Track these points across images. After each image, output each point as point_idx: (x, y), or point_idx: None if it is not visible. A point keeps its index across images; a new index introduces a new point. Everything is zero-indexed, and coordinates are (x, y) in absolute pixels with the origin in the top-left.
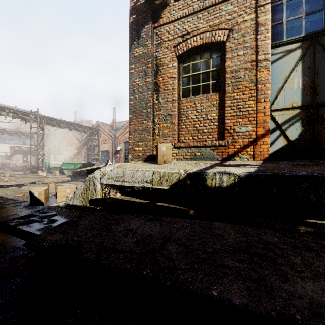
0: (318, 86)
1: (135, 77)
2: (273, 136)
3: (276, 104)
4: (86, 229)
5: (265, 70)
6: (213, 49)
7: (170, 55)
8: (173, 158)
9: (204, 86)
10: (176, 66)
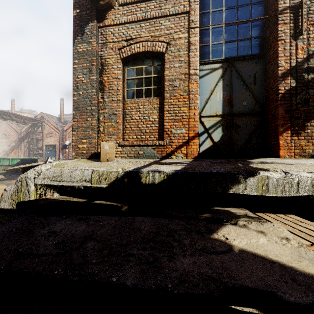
0: (233, 100)
1: (79, 73)
2: (202, 138)
3: (205, 111)
4: (3, 236)
5: (195, 83)
6: (154, 57)
7: (115, 56)
8: (118, 155)
9: (147, 90)
10: (121, 68)
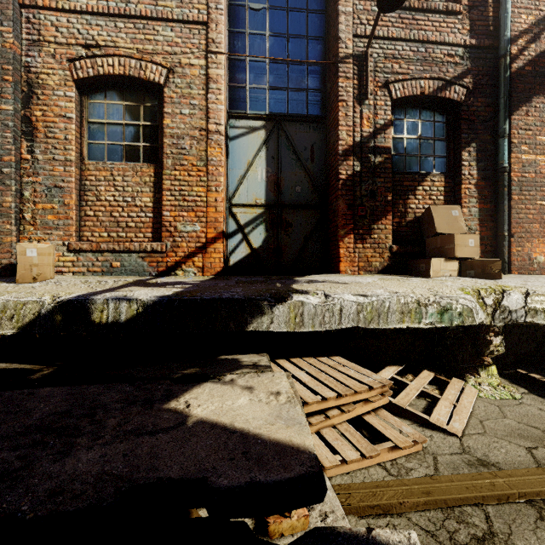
0: (282, 182)
1: None
2: (234, 241)
3: (238, 197)
4: None
5: (218, 147)
6: (145, 89)
7: (61, 72)
8: (67, 270)
9: (131, 148)
10: (75, 99)
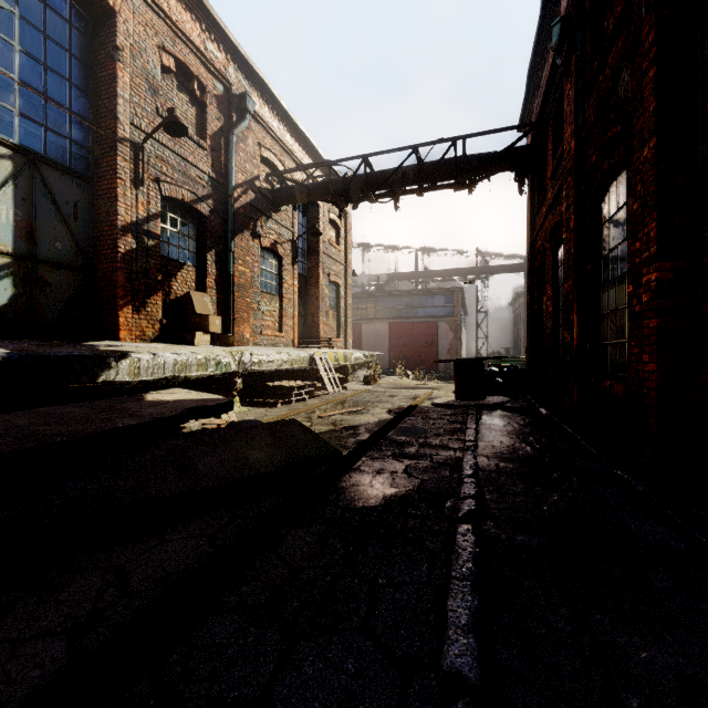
0: (37, 232)
1: None
2: None
3: None
4: None
5: None
6: None
7: None
8: None
9: None
10: None
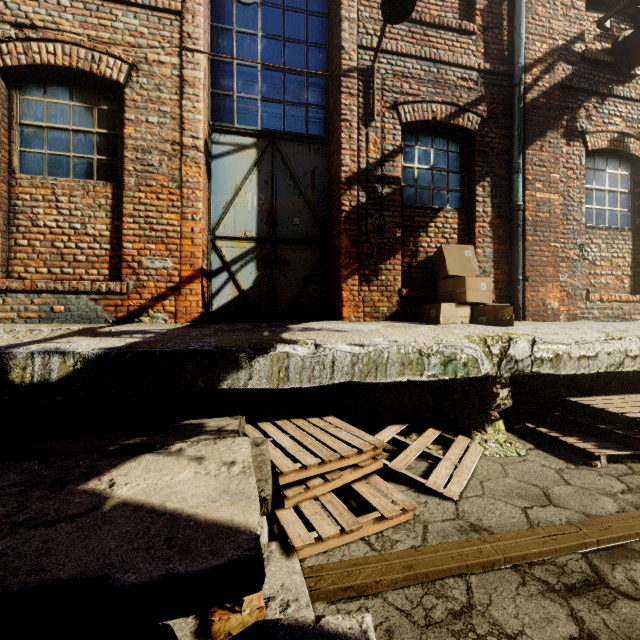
0: (277, 212)
1: None
2: (219, 281)
3: (223, 228)
4: None
5: (195, 165)
6: (100, 88)
7: None
8: None
9: (80, 160)
10: None
